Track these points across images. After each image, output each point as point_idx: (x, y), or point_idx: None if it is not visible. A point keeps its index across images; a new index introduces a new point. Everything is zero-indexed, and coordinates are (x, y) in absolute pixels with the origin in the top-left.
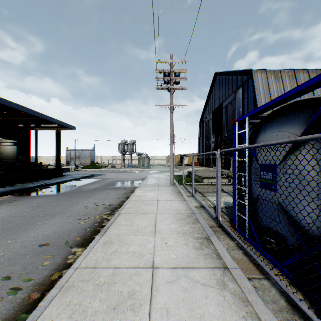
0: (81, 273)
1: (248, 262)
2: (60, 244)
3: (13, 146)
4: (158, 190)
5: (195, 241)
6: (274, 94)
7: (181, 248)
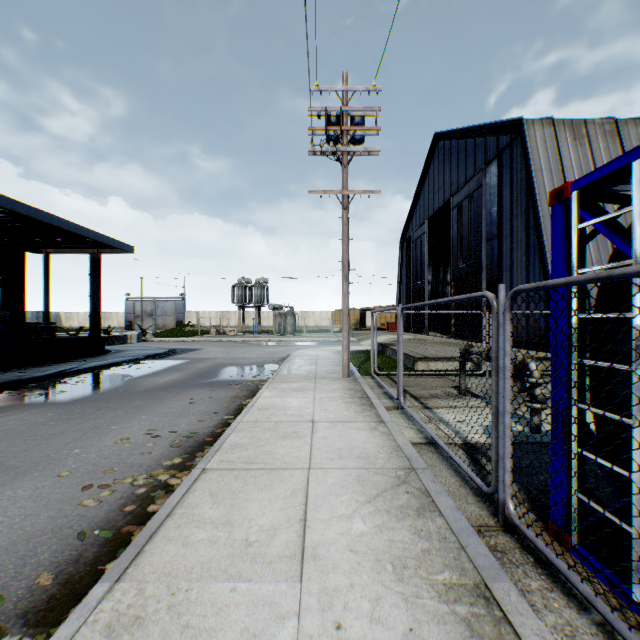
0: None
1: None
2: None
3: None
4: (313, 390)
5: (445, 612)
6: (572, 171)
7: None
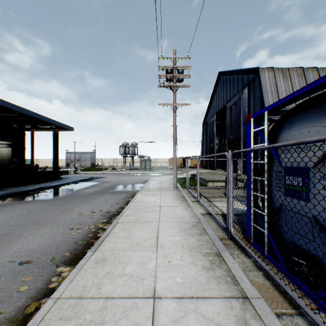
0: (62, 306)
1: (272, 288)
2: (45, 261)
3: (8, 148)
4: (160, 194)
5: (204, 258)
6: (282, 93)
7: (188, 268)
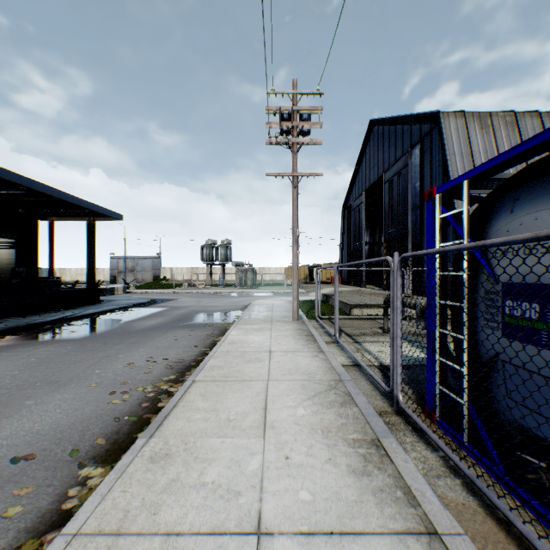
0: None
1: (482, 513)
2: (60, 456)
3: (10, 250)
4: (270, 330)
5: (351, 452)
6: (480, 155)
7: (322, 472)
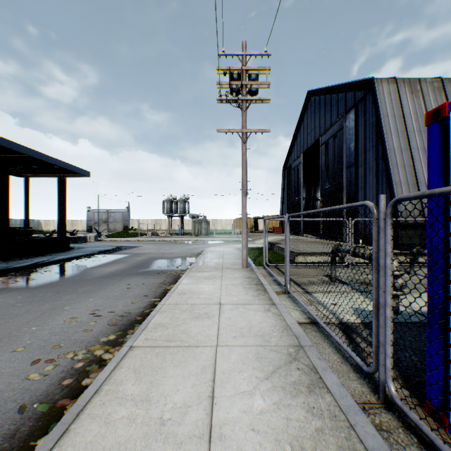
0: None
1: None
2: None
3: None
4: (220, 278)
5: None
6: (410, 117)
7: None
